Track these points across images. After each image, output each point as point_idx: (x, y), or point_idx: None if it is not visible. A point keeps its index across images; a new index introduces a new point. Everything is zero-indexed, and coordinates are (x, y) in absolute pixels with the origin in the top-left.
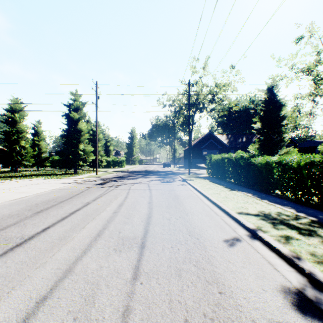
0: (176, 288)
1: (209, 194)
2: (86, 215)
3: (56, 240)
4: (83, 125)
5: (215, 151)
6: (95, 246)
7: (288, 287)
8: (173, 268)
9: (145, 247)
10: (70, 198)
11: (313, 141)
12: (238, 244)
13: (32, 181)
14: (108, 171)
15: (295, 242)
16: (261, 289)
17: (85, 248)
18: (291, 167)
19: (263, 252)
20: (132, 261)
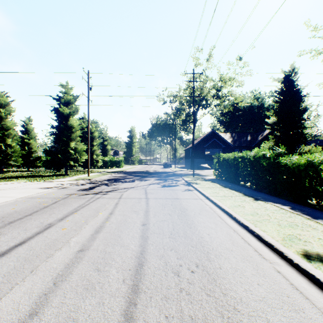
0: None
1: (230, 208)
2: (25, 259)
3: None
4: (74, 121)
5: (218, 151)
6: None
7: None
8: None
9: None
10: (30, 214)
11: (321, 140)
12: None
13: (6, 185)
14: (104, 172)
15: None
16: None
17: None
18: None
19: None
20: None
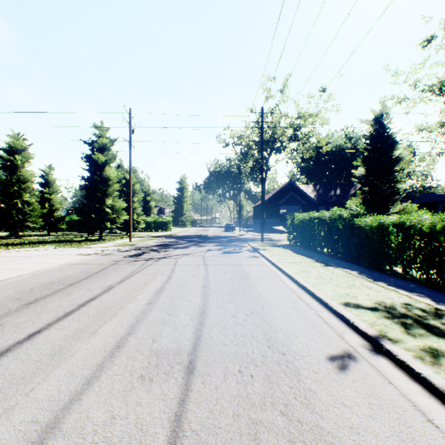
0: None
1: (294, 272)
2: (104, 308)
3: (46, 357)
4: (111, 171)
5: (297, 208)
6: (108, 369)
7: None
8: (243, 421)
9: (195, 371)
10: (85, 278)
11: (434, 194)
12: (353, 364)
13: (35, 252)
14: (148, 236)
15: None
16: None
17: (91, 374)
18: (420, 232)
19: (398, 381)
20: (170, 404)
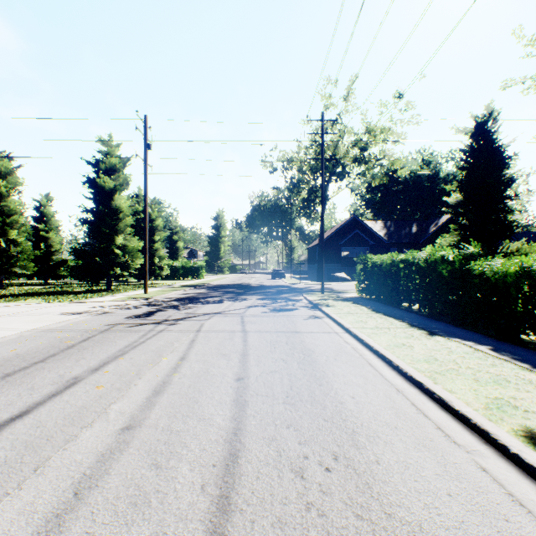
0: None
1: (387, 348)
2: (26, 444)
3: None
4: (123, 200)
5: (363, 250)
6: None
7: None
8: None
9: None
10: (42, 359)
11: (534, 232)
12: None
13: (5, 309)
14: (172, 286)
15: None
16: None
17: None
18: None
19: None
20: None
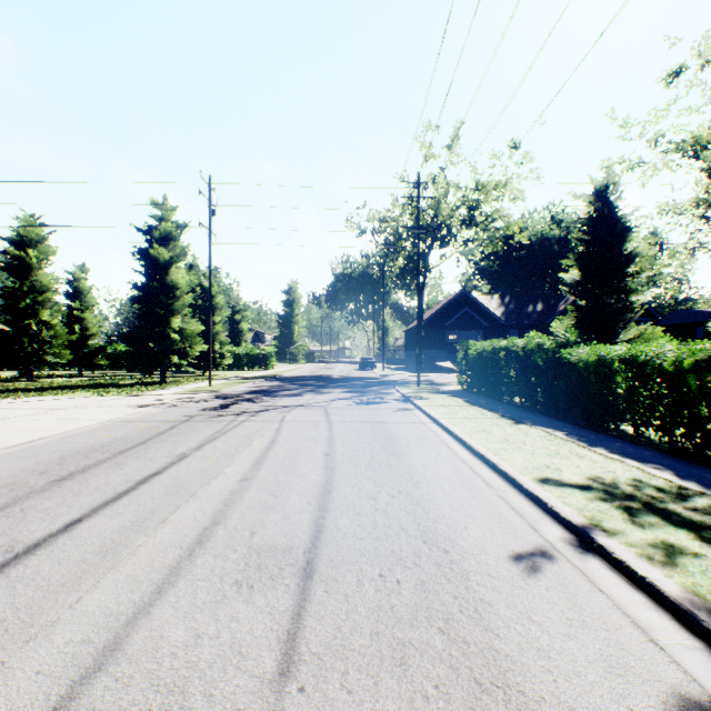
0: (395, 707)
1: (467, 433)
2: (175, 486)
3: (94, 556)
4: (180, 275)
5: (475, 333)
6: (188, 572)
7: (697, 702)
8: (386, 641)
9: (315, 575)
10: (143, 442)
11: (693, 310)
12: (549, 566)
13: (61, 402)
14: (237, 377)
15: (693, 563)
16: (626, 709)
17: (163, 579)
18: (659, 370)
19: (613, 589)
20: (280, 619)
